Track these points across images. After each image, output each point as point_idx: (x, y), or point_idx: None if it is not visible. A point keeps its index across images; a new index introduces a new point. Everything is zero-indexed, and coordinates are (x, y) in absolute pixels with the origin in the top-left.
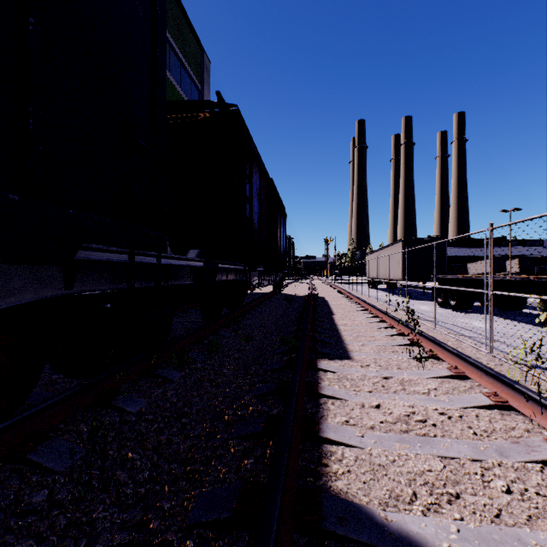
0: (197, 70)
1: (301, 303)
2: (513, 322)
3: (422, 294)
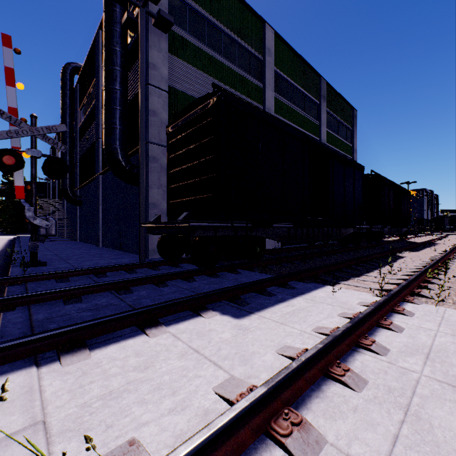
0: (350, 121)
1: None
2: None
3: None
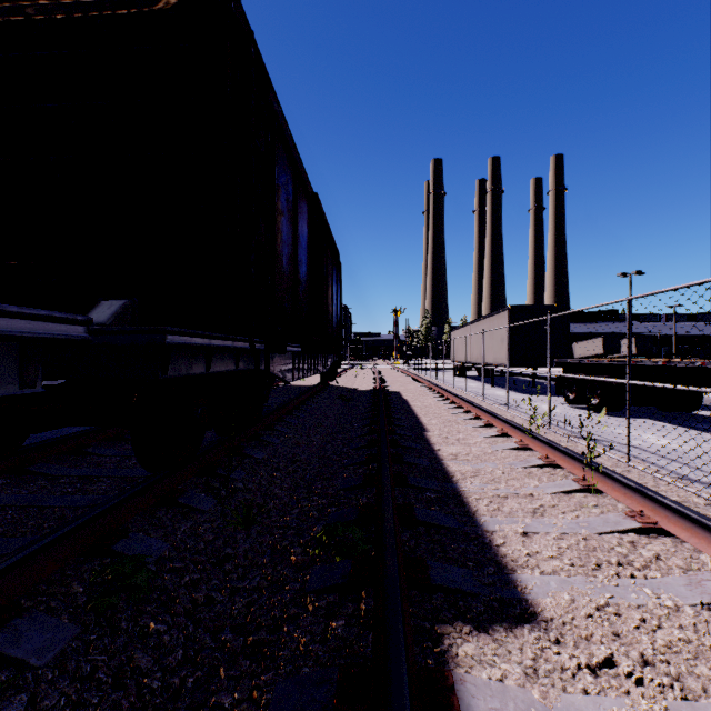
0: None
1: (366, 405)
2: (702, 434)
3: (531, 385)
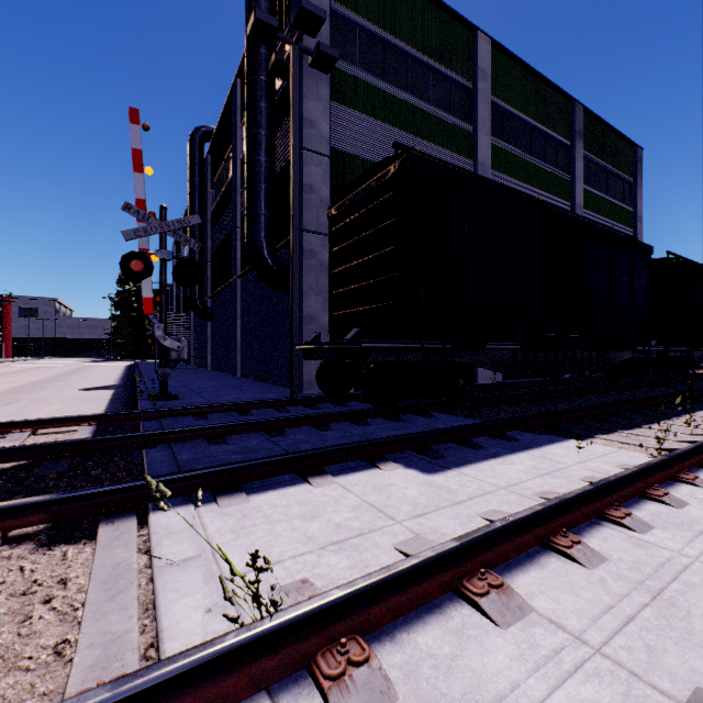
0: (629, 168)
1: None
2: None
3: None
